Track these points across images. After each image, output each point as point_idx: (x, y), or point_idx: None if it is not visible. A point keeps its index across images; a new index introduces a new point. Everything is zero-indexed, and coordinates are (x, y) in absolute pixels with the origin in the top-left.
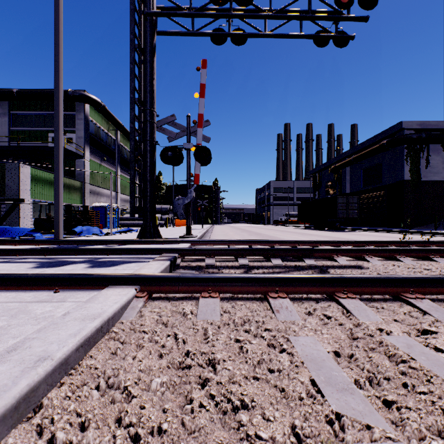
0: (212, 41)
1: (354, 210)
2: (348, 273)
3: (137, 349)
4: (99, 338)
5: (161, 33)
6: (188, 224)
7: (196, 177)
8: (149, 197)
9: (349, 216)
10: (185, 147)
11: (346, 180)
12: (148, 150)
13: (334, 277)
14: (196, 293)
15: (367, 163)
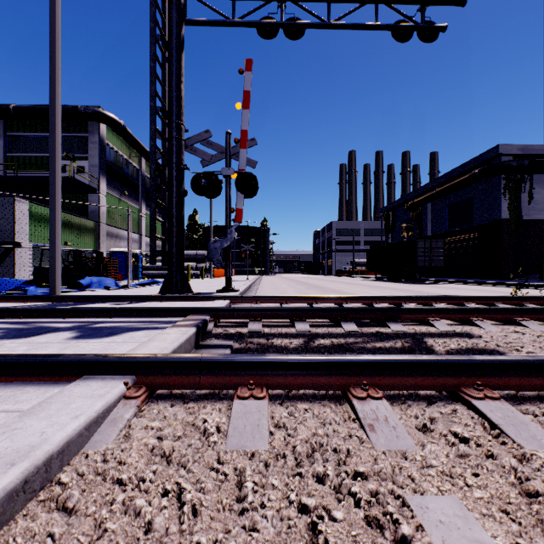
0: (259, 35)
1: (439, 257)
2: (455, 345)
3: (87, 542)
4: (17, 507)
5: (192, 22)
6: (227, 274)
7: (238, 213)
8: (175, 238)
9: (433, 264)
10: (224, 173)
11: (427, 220)
12: (174, 177)
13: (458, 361)
14: (229, 387)
15: (453, 198)
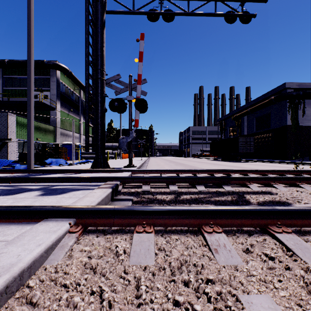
0: (148, 19)
1: (251, 147)
2: (262, 199)
3: None
4: (1, 303)
5: (110, 12)
6: (130, 157)
7: (136, 122)
8: (100, 136)
9: (247, 151)
10: (128, 99)
11: (244, 126)
12: (99, 101)
13: (266, 210)
14: (131, 226)
15: (259, 113)
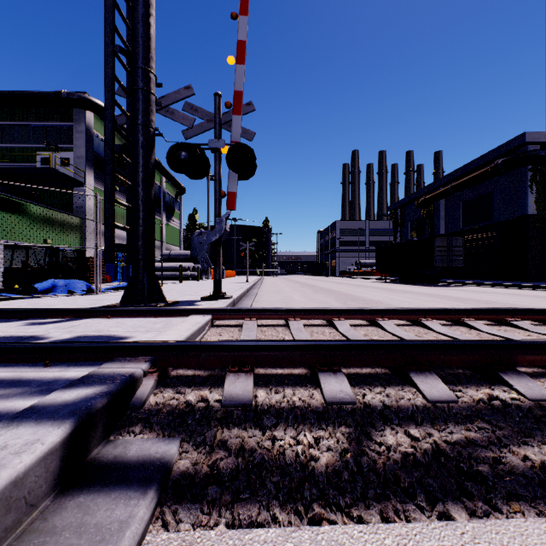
0: None
1: (458, 256)
2: None
3: None
4: None
5: None
6: (217, 276)
7: (231, 198)
8: (141, 227)
9: (451, 264)
10: (212, 146)
11: (440, 217)
12: (140, 143)
13: None
14: None
15: (470, 193)
